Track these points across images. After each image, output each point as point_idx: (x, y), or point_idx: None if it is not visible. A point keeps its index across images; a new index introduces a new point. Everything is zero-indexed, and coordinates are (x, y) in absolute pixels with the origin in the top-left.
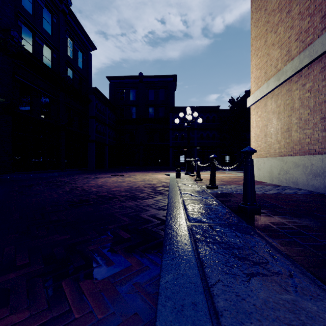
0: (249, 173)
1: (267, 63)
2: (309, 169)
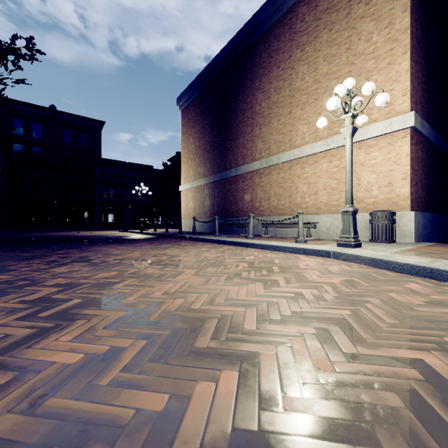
0: (181, 224)
1: (188, 173)
2: (200, 224)
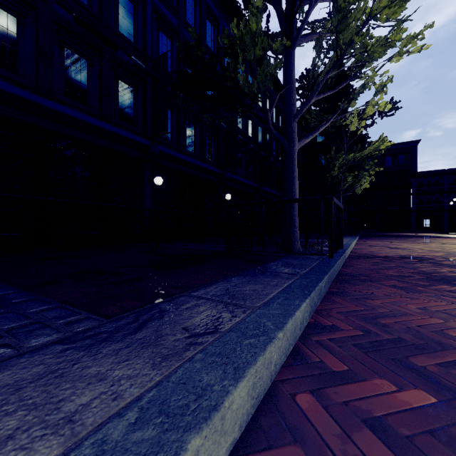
0: None
1: None
2: None
